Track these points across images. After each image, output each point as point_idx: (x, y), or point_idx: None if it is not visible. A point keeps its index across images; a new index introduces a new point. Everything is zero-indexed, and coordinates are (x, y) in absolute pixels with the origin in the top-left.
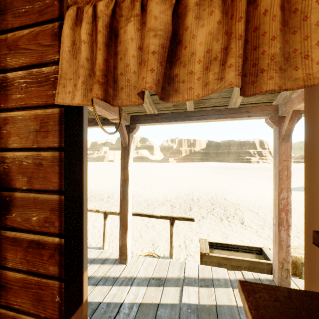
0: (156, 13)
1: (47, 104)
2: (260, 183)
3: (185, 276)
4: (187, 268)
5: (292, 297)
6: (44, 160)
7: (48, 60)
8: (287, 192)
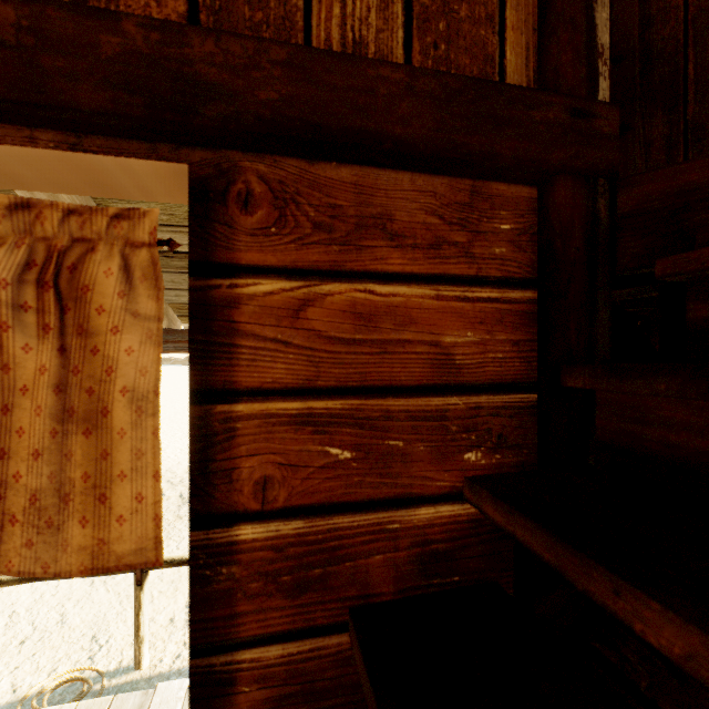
0: None
1: None
2: None
3: None
4: (156, 705)
5: None
6: None
7: None
8: None
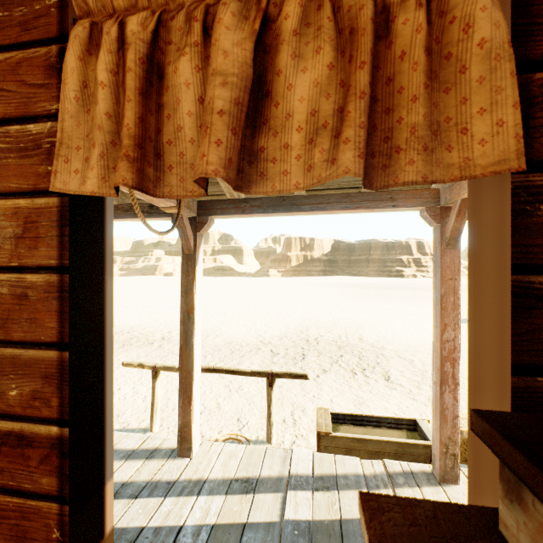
0: (227, 45)
1: (37, 189)
2: (417, 311)
3: (291, 474)
4: (295, 459)
5: (438, 517)
6: (31, 288)
7: (38, 111)
8: (454, 330)
